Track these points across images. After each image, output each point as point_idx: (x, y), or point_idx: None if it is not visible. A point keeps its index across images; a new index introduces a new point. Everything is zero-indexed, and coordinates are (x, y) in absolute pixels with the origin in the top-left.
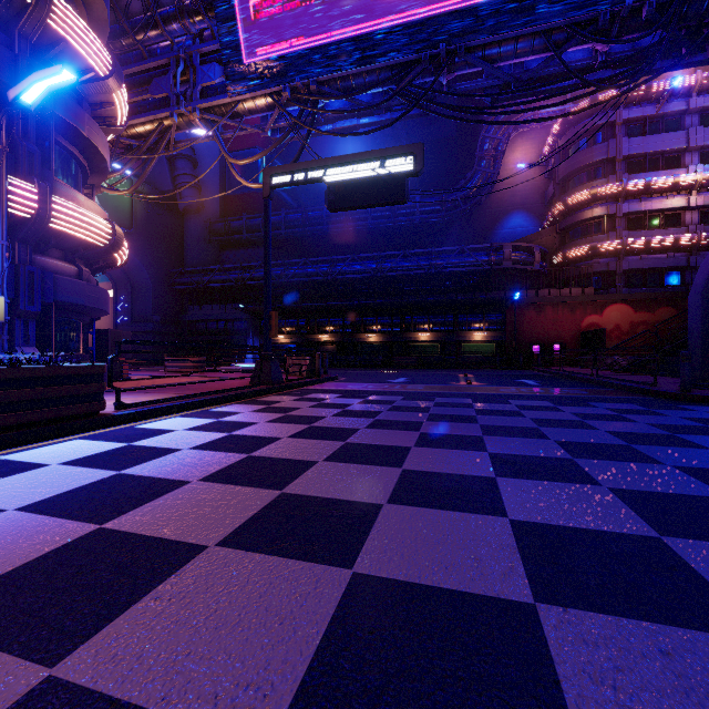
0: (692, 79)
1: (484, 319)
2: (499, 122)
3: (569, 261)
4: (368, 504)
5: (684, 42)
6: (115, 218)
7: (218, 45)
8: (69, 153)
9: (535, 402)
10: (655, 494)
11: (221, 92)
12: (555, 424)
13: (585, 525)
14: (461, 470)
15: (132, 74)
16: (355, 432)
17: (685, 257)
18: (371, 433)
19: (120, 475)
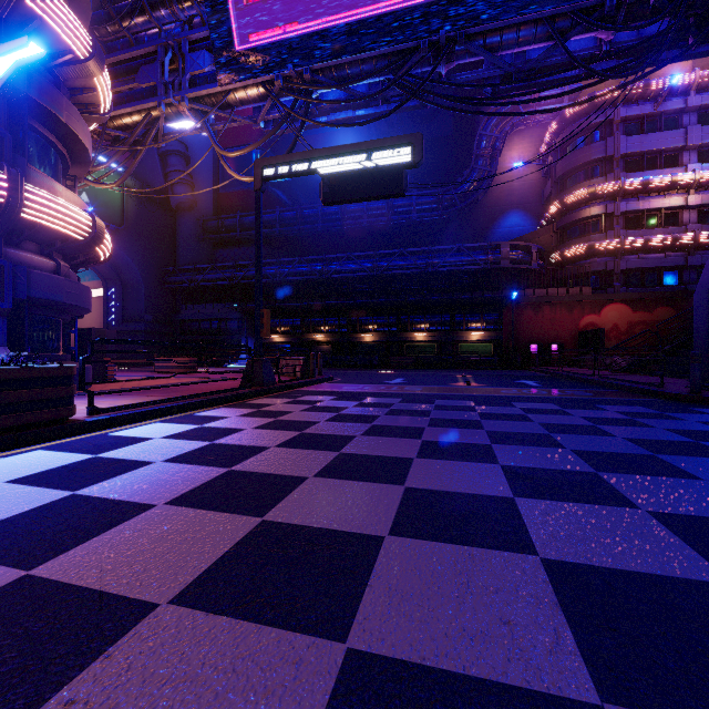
0: (690, 77)
1: (481, 319)
2: (500, 113)
3: (567, 261)
4: (366, 537)
5: (691, 31)
6: (105, 215)
7: (208, 32)
8: (46, 140)
9: (540, 405)
10: (705, 520)
11: (211, 81)
12: (567, 430)
13: (636, 567)
14: (472, 488)
15: (119, 63)
16: (350, 440)
17: (683, 256)
18: (368, 441)
19: (73, 497)
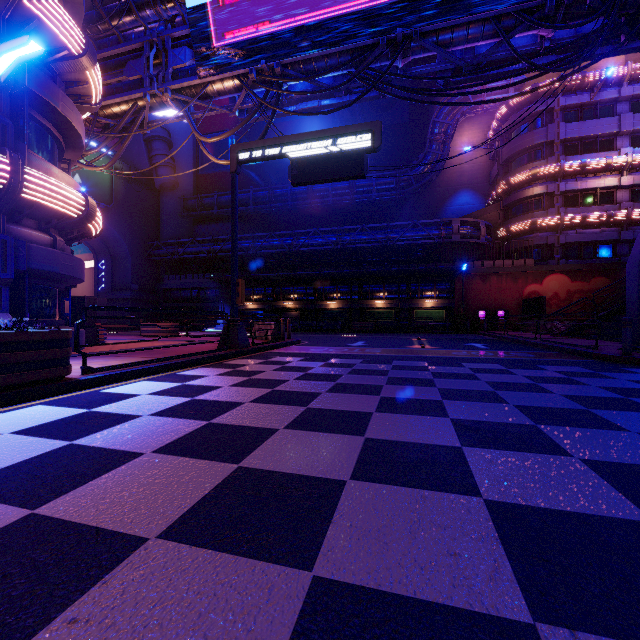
0: (623, 69)
1: (435, 288)
2: (451, 103)
3: (512, 235)
4: (330, 481)
5: (623, 29)
6: (96, 194)
7: (189, 30)
8: (44, 128)
9: (487, 365)
10: (631, 467)
11: (191, 74)
12: (511, 388)
13: (567, 507)
14: (425, 438)
15: (108, 58)
16: (316, 396)
17: (616, 231)
18: (332, 398)
19: (70, 446)
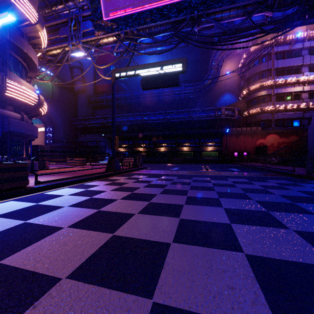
0: (305, 34)
1: (213, 141)
2: (221, 49)
3: (251, 115)
4: (162, 243)
5: (307, 12)
6: (45, 95)
7: (91, 12)
8: (17, 60)
9: (240, 179)
10: None
11: (92, 34)
12: (253, 191)
13: (290, 258)
14: (211, 219)
15: (50, 26)
16: (154, 196)
17: (302, 113)
18: (163, 197)
19: (25, 224)
